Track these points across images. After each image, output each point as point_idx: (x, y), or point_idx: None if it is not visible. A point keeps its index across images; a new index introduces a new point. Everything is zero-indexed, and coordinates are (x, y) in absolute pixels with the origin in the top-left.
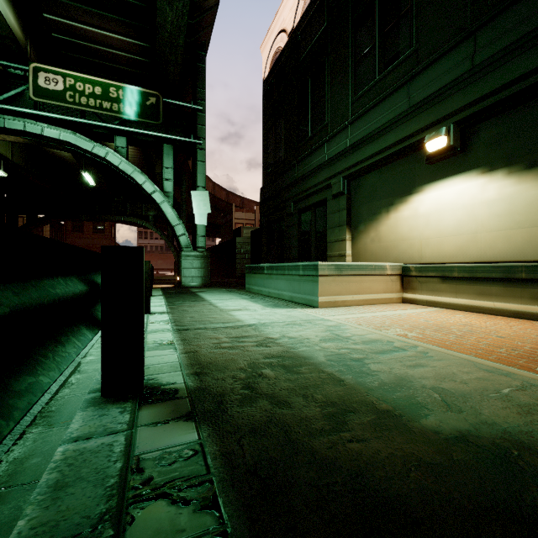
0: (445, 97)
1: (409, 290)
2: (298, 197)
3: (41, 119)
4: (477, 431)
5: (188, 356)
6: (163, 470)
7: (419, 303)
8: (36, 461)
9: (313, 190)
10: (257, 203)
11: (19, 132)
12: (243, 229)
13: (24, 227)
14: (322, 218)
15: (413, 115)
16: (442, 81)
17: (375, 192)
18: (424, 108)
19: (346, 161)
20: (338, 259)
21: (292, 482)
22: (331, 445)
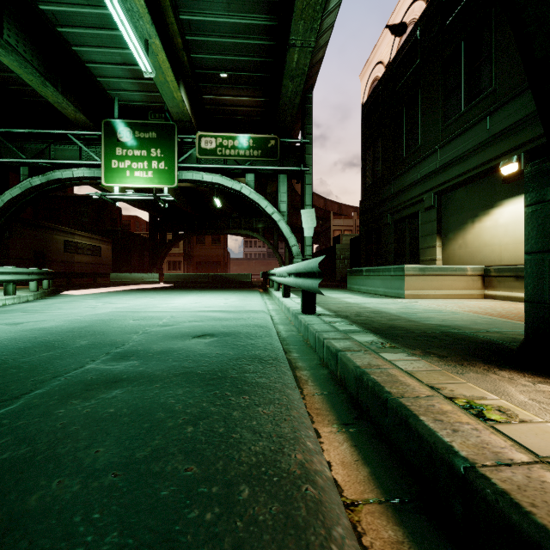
0: (516, 131)
1: (490, 288)
2: (394, 210)
3: (201, 169)
4: (446, 324)
5: (326, 309)
6: (335, 322)
7: (497, 298)
8: (286, 329)
9: (407, 204)
10: (355, 207)
11: (189, 180)
12: (342, 236)
13: (170, 242)
14: (415, 227)
15: (491, 144)
16: (514, 117)
17: (462, 205)
18: (500, 138)
19: (436, 180)
20: (429, 263)
21: (372, 324)
22: (387, 323)
